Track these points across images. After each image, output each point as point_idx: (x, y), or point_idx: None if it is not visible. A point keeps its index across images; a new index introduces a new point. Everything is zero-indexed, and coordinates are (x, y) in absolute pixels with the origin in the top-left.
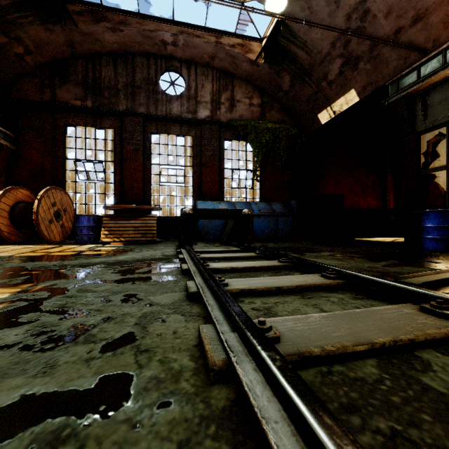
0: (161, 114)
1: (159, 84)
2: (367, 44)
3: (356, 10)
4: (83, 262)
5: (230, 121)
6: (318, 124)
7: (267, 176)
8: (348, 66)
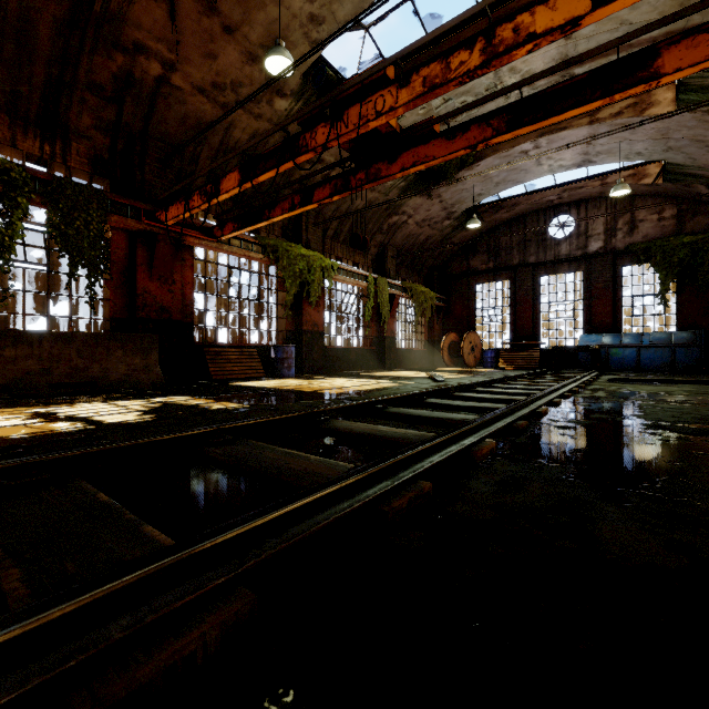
0: (549, 258)
1: (548, 232)
2: None
3: None
4: (490, 373)
5: (627, 248)
6: None
7: (688, 298)
8: None
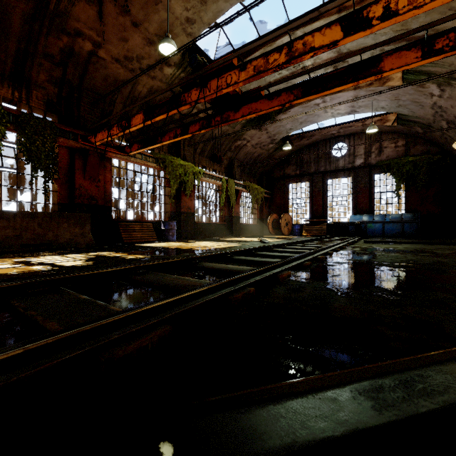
0: (332, 169)
1: (331, 153)
2: (452, 116)
3: (434, 106)
4: (296, 238)
5: (377, 163)
6: (455, 151)
7: (411, 193)
8: (450, 124)
